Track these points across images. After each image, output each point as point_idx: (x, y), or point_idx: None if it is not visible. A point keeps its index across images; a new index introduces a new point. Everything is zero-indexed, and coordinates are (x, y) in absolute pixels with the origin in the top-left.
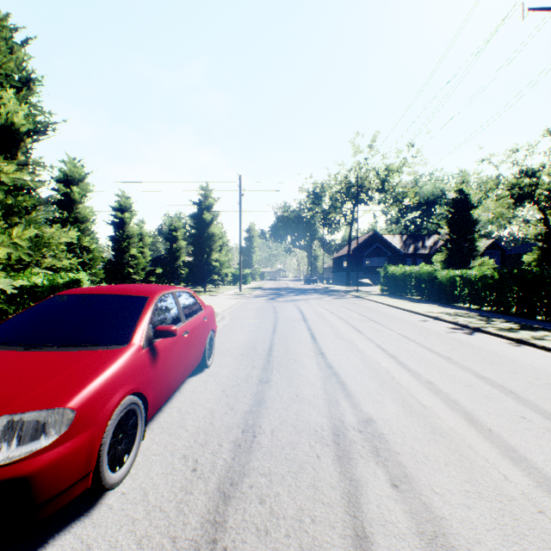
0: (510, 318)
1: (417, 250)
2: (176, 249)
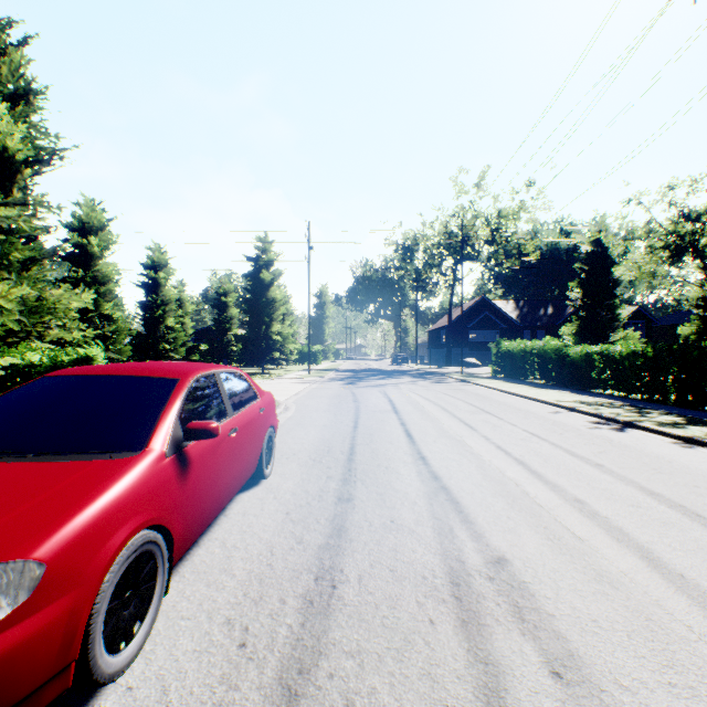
0: (671, 408)
1: (538, 320)
2: (225, 319)
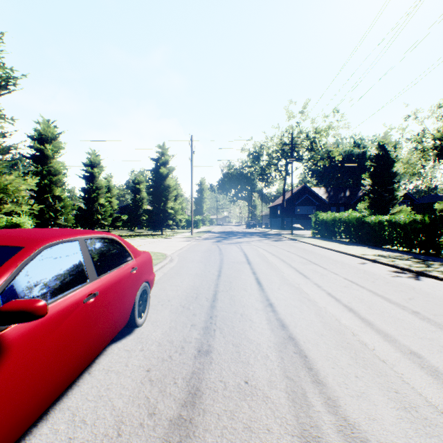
0: None
1: (340, 200)
2: (139, 199)
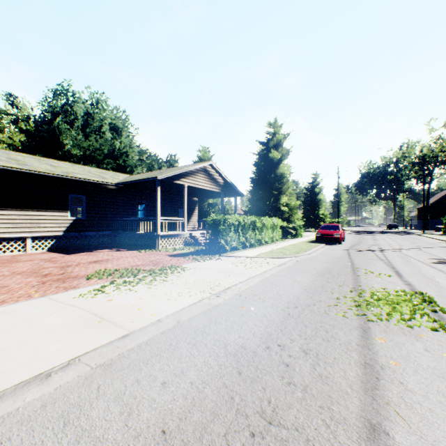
0: None
1: None
2: None
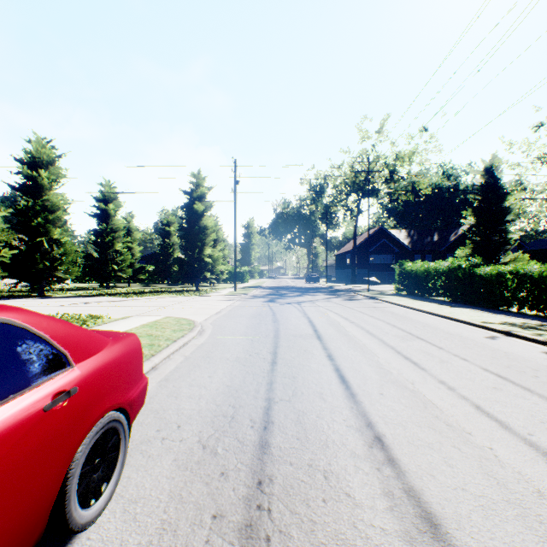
0: None
1: (426, 246)
2: (168, 245)
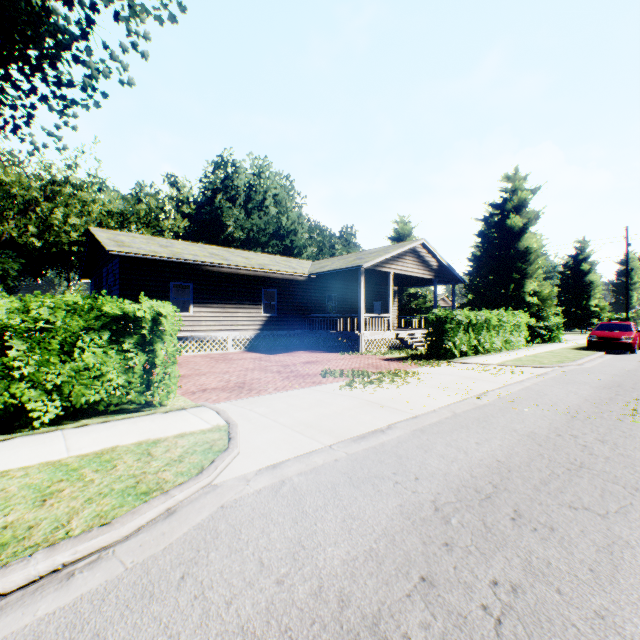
0: None
1: None
2: None
